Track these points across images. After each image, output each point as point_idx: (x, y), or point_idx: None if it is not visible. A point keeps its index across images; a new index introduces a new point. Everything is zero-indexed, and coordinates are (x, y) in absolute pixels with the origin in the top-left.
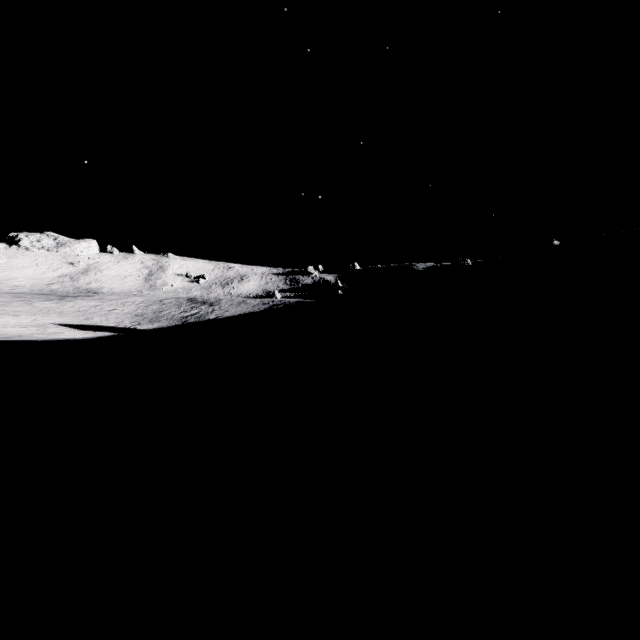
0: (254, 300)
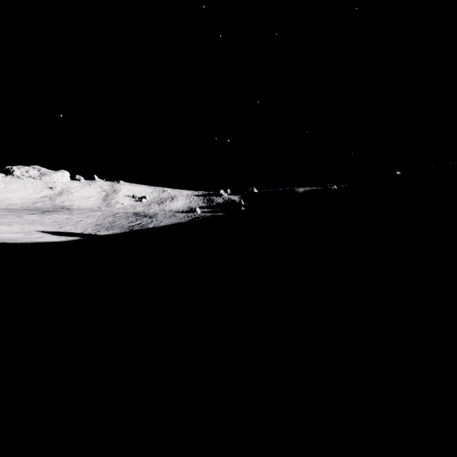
0: (181, 214)
